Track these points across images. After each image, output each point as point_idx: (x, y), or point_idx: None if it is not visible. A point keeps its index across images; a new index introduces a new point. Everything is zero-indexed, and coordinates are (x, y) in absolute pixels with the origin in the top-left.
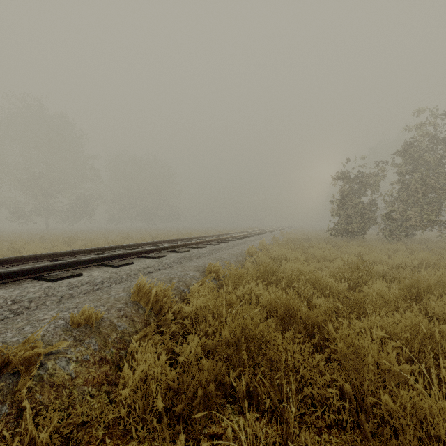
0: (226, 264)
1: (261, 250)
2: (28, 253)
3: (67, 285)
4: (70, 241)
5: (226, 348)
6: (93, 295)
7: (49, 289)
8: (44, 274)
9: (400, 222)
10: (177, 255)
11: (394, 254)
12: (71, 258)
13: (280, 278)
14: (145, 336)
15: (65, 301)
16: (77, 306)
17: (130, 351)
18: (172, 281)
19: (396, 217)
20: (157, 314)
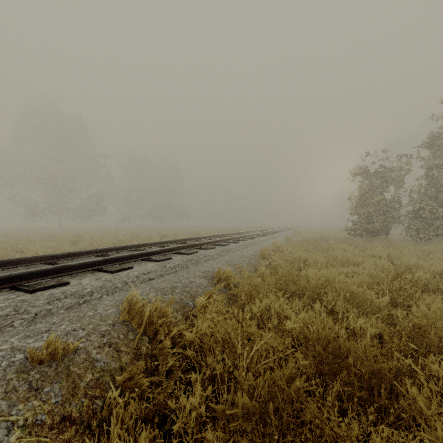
0: (238, 268)
1: (275, 251)
2: (29, 253)
3: (47, 298)
4: (77, 240)
5: (244, 423)
6: (75, 310)
7: (21, 304)
8: (25, 282)
9: (428, 221)
10: (183, 257)
11: (429, 257)
12: (66, 261)
13: (303, 288)
14: (130, 378)
15: (39, 320)
16: (49, 330)
17: (108, 403)
18: (174, 292)
19: (426, 215)
20: (151, 339)
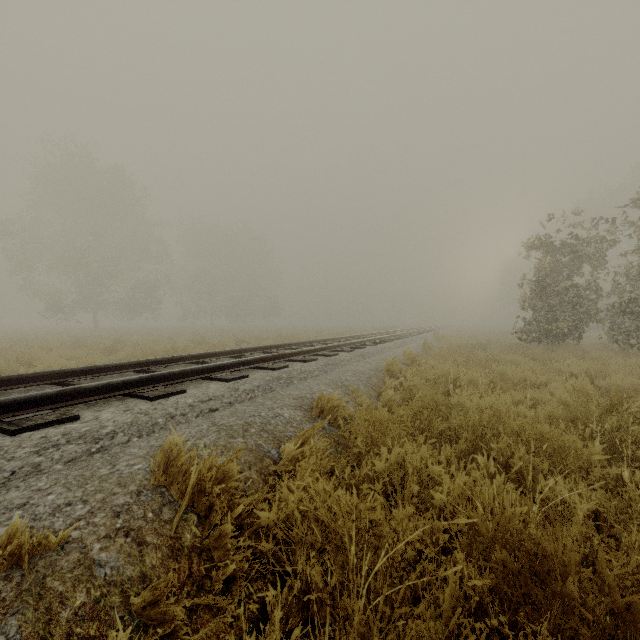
0: (351, 392)
1: (408, 365)
2: (40, 367)
3: (36, 443)
4: (114, 347)
5: None
6: (81, 466)
7: None
8: (6, 416)
9: None
10: (266, 375)
11: None
12: (85, 380)
13: (456, 426)
14: (154, 601)
15: (16, 483)
16: (26, 503)
17: None
18: (248, 432)
19: None
20: (202, 519)
